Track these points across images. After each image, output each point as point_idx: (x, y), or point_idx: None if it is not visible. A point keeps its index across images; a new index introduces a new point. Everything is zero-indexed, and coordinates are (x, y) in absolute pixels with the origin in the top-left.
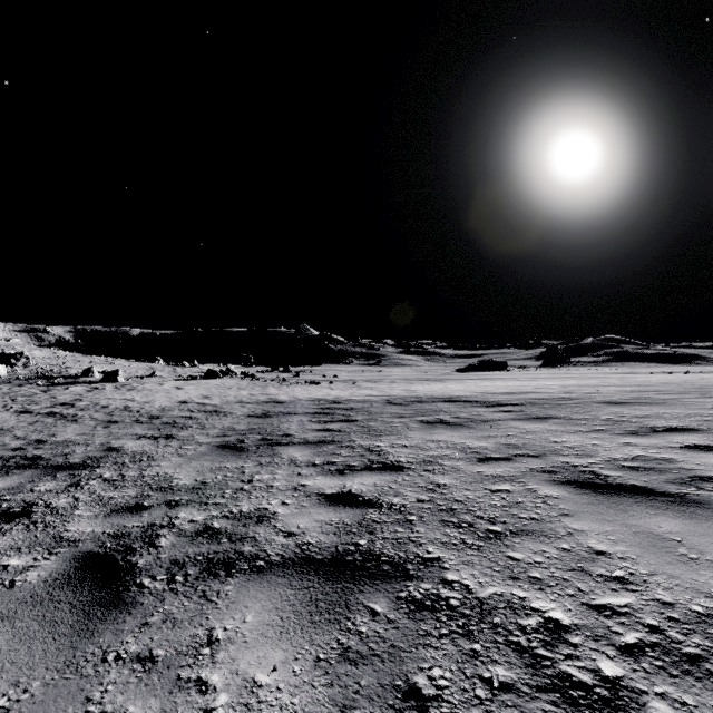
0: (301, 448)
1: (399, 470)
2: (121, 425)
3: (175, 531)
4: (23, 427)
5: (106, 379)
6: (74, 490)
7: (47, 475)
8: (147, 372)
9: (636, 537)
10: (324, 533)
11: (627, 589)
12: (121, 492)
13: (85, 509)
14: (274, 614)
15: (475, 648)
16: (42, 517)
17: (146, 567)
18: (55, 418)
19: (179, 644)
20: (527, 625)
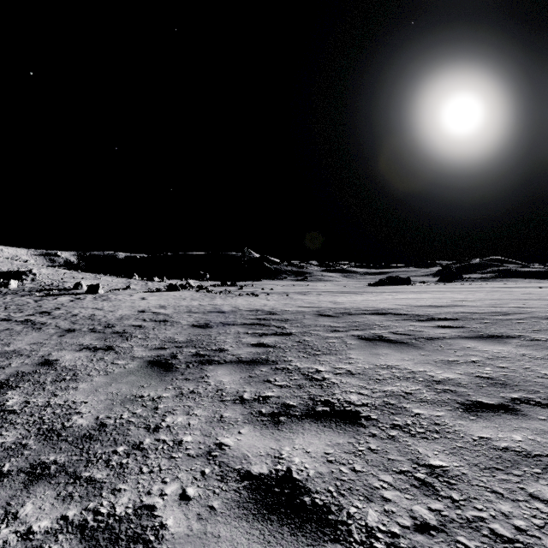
0: (232, 369)
1: (355, 422)
2: (76, 333)
3: None
4: None
5: (89, 291)
6: None
7: None
8: (124, 286)
9: None
10: None
11: None
12: None
13: None
14: None
15: None
16: None
17: None
18: (25, 326)
19: None
20: None
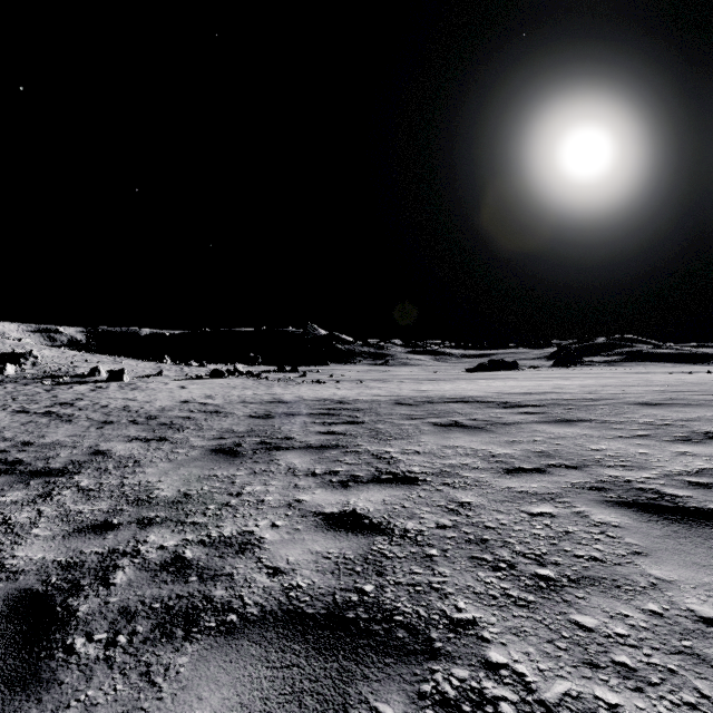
0: (301, 453)
1: (412, 483)
2: (116, 425)
3: (137, 562)
4: (15, 427)
5: (111, 378)
6: (41, 502)
7: (20, 482)
8: (154, 372)
9: None
10: (319, 571)
11: None
12: (93, 506)
13: (44, 527)
14: None
15: None
16: None
17: (86, 618)
18: (50, 418)
19: None
20: None
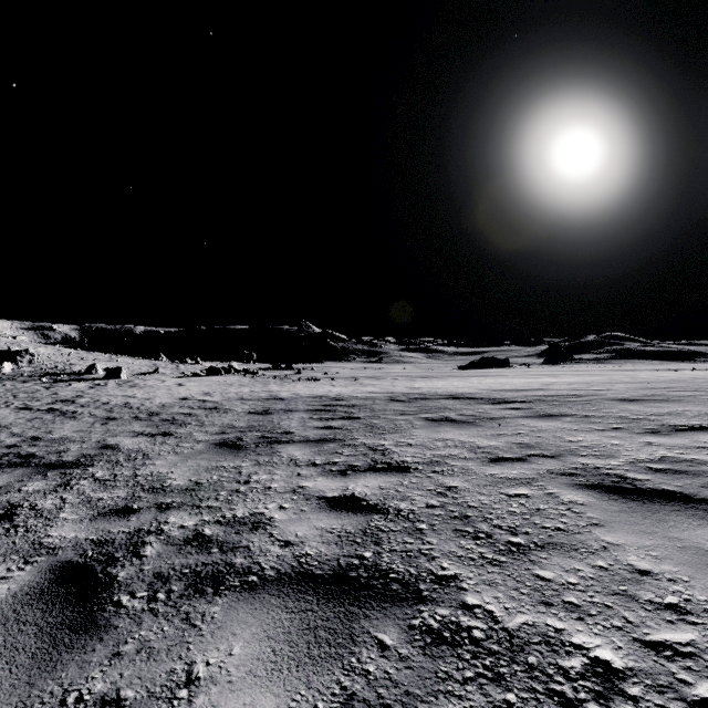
0: (301, 446)
1: (405, 471)
2: (120, 421)
3: (162, 539)
4: (21, 423)
5: (109, 376)
6: (62, 491)
7: (38, 473)
8: (150, 369)
9: (684, 553)
10: (325, 542)
11: (687, 622)
12: (111, 493)
13: (71, 512)
14: (266, 645)
15: (509, 700)
16: (25, 520)
17: (126, 581)
18: (54, 414)
19: (153, 683)
20: (570, 668)
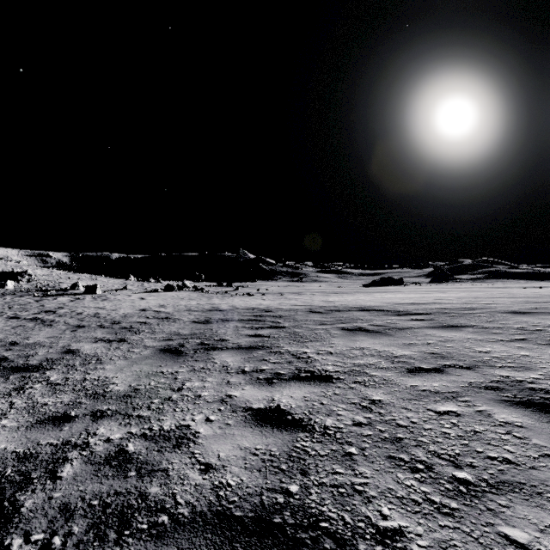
0: (233, 353)
1: (328, 381)
2: (87, 329)
3: (84, 455)
4: (6, 330)
5: (87, 291)
6: (15, 395)
7: (2, 376)
8: (121, 286)
9: None
10: (247, 468)
11: None
12: (56, 398)
13: (12, 418)
14: None
15: None
16: None
17: (28, 515)
18: (35, 323)
19: None
20: None
